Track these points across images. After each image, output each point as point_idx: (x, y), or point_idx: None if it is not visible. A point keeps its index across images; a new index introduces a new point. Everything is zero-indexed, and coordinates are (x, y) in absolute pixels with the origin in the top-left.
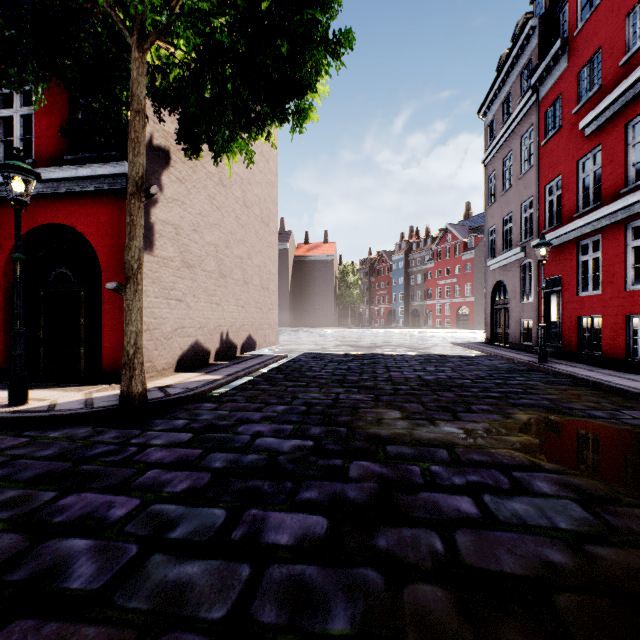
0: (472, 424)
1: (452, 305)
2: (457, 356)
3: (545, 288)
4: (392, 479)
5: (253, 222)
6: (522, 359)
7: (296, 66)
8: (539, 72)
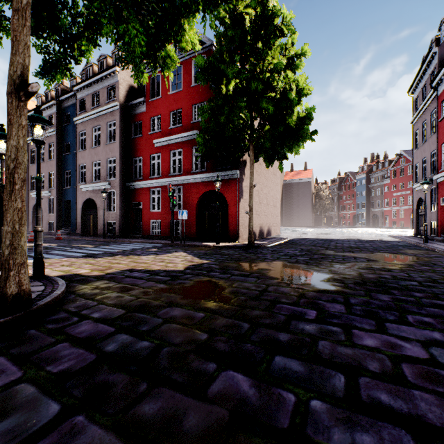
0: (356, 253)
1: (405, 211)
2: (381, 241)
3: (441, 203)
4: (324, 257)
5: (270, 176)
6: (416, 242)
7: (298, 142)
8: (436, 81)
